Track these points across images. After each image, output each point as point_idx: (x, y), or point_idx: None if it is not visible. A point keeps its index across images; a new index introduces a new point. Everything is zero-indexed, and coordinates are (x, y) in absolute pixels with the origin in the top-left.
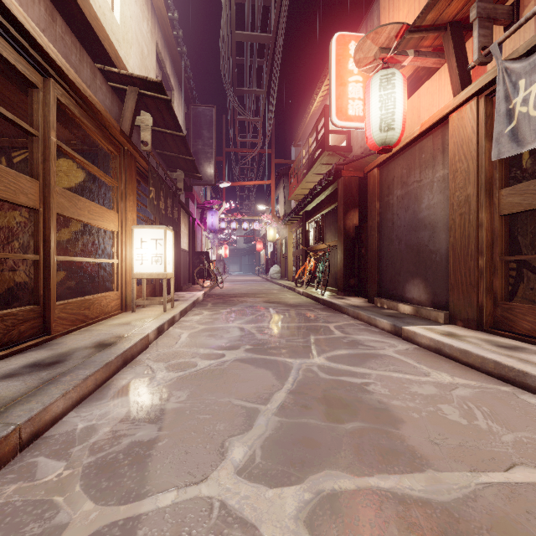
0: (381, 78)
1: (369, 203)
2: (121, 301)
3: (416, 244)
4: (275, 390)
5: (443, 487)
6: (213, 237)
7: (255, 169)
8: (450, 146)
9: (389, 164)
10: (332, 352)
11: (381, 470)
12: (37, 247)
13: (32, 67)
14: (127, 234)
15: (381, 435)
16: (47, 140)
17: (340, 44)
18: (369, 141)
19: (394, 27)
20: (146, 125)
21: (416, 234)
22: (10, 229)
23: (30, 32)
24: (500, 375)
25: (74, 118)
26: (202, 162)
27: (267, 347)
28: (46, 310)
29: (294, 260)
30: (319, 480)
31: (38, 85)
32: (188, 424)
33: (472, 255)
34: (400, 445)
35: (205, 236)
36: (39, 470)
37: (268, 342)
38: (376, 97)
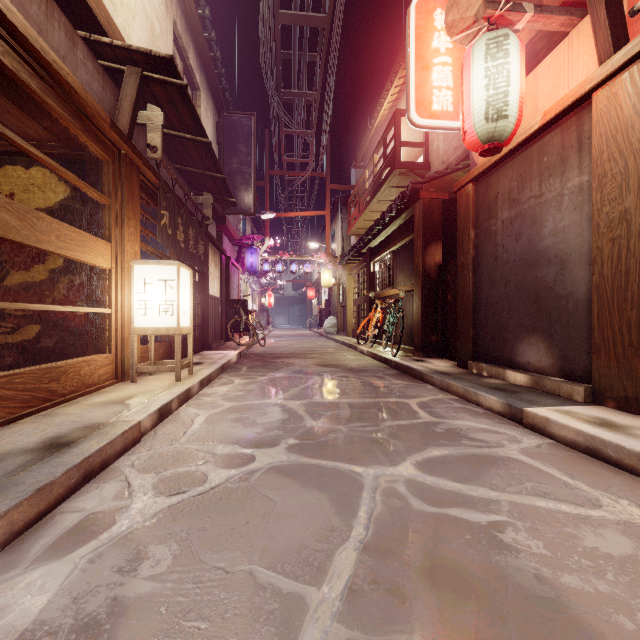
0: (488, 42)
1: (460, 231)
2: (116, 367)
3: (534, 287)
4: (336, 543)
5: None
6: (255, 282)
7: (306, 198)
8: (592, 140)
9: (490, 176)
10: (424, 452)
11: None
12: None
13: None
14: (125, 273)
15: None
16: None
17: (421, 13)
18: (469, 138)
19: None
20: (155, 123)
21: (534, 272)
22: None
23: None
24: None
25: (31, 95)
26: (238, 185)
27: (321, 443)
28: None
29: (354, 311)
30: None
31: None
32: None
33: (634, 300)
34: None
35: (243, 280)
36: None
37: (323, 433)
38: (480, 71)
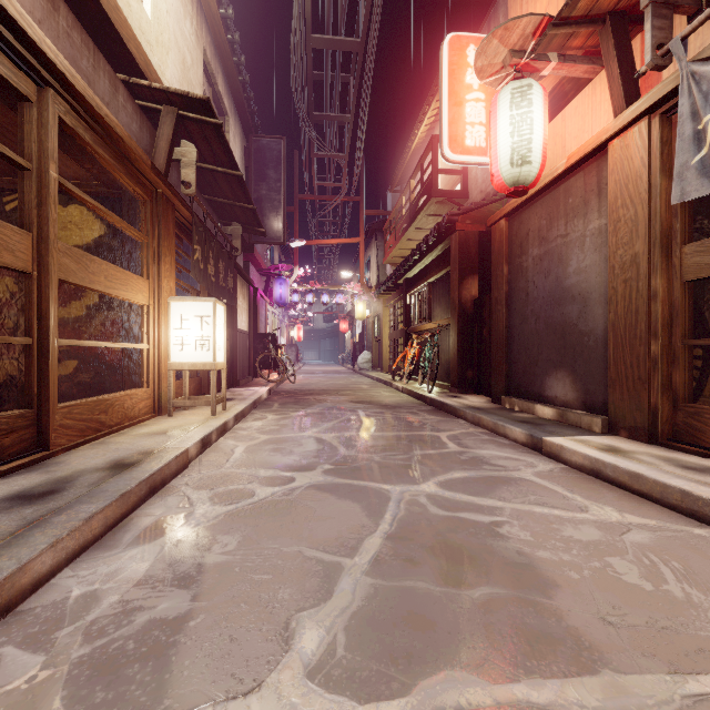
0: (513, 92)
1: (494, 266)
2: (154, 402)
3: (560, 323)
4: (365, 534)
5: (631, 701)
6: (283, 314)
7: (339, 223)
8: (609, 186)
9: (522, 213)
10: (447, 474)
11: (531, 670)
12: (29, 326)
13: (21, 71)
14: (162, 310)
15: (526, 608)
16: (43, 175)
17: (454, 49)
18: (496, 180)
19: (532, 20)
20: (189, 159)
21: (560, 309)
22: (0, 303)
23: (15, 18)
24: (690, 511)
25: (84, 146)
26: (266, 213)
27: (354, 468)
28: (42, 415)
29: (390, 345)
30: (435, 689)
31: (30, 98)
32: (237, 589)
33: (642, 337)
34: (557, 625)
35: (271, 313)
36: (2, 670)
37: (356, 460)
38: (506, 118)
